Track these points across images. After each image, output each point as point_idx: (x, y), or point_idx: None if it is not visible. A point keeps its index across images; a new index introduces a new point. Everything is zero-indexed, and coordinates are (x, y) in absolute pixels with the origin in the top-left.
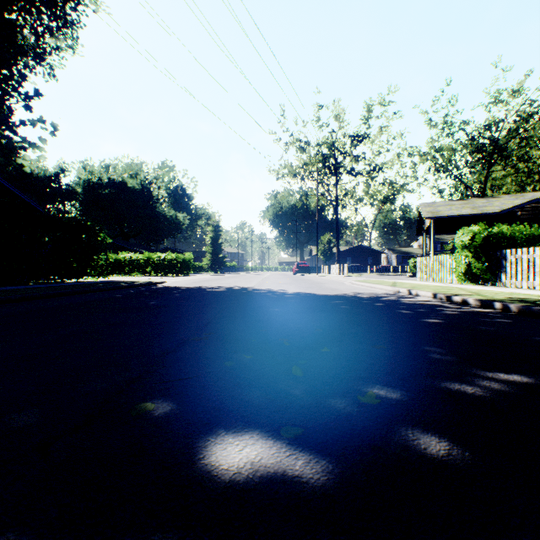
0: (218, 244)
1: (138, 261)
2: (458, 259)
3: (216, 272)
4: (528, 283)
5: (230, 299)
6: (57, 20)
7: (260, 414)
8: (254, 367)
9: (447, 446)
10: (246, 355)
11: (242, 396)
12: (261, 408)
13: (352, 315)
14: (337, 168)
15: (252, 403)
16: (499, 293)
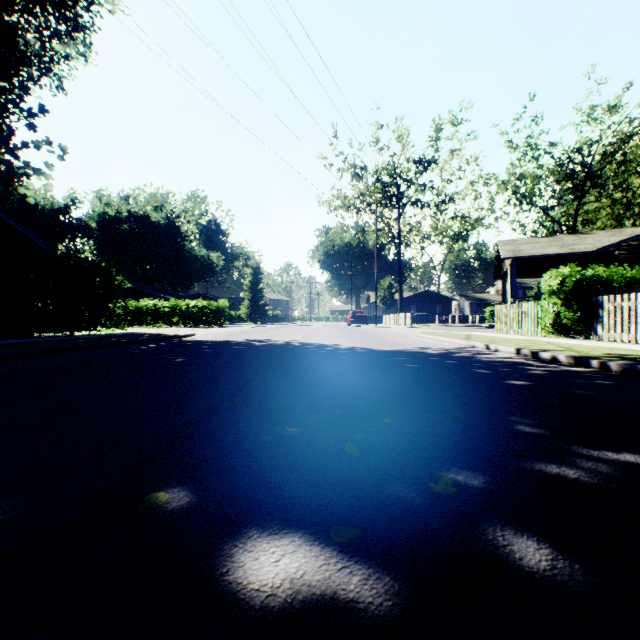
0: (259, 289)
1: (163, 310)
2: (545, 307)
3: (256, 323)
4: (629, 335)
5: (272, 355)
6: (67, 23)
7: (304, 509)
8: (298, 443)
9: (550, 555)
10: (289, 427)
11: (282, 484)
12: (306, 500)
13: (419, 376)
14: (399, 199)
15: (294, 493)
16: (596, 348)
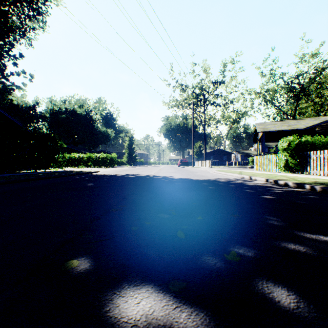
0: (132, 148)
1: (83, 159)
2: (280, 157)
3: (131, 165)
4: (324, 172)
5: (138, 182)
6: (33, 11)
7: (154, 270)
8: (151, 231)
9: (295, 299)
10: (147, 222)
11: (142, 255)
12: (155, 265)
13: (216, 193)
14: (204, 101)
15: (149, 260)
16: (307, 178)
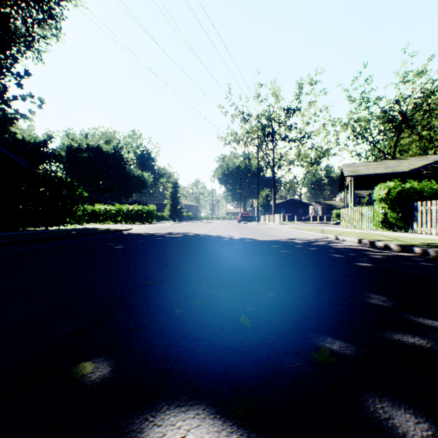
0: (177, 197)
1: (111, 212)
2: (376, 210)
3: (175, 221)
4: (436, 230)
5: (185, 244)
6: (44, 13)
7: (207, 378)
8: (203, 315)
9: (430, 431)
10: (196, 301)
11: (189, 353)
12: (209, 370)
13: (291, 259)
14: (273, 135)
15: (199, 362)
16: (415, 238)
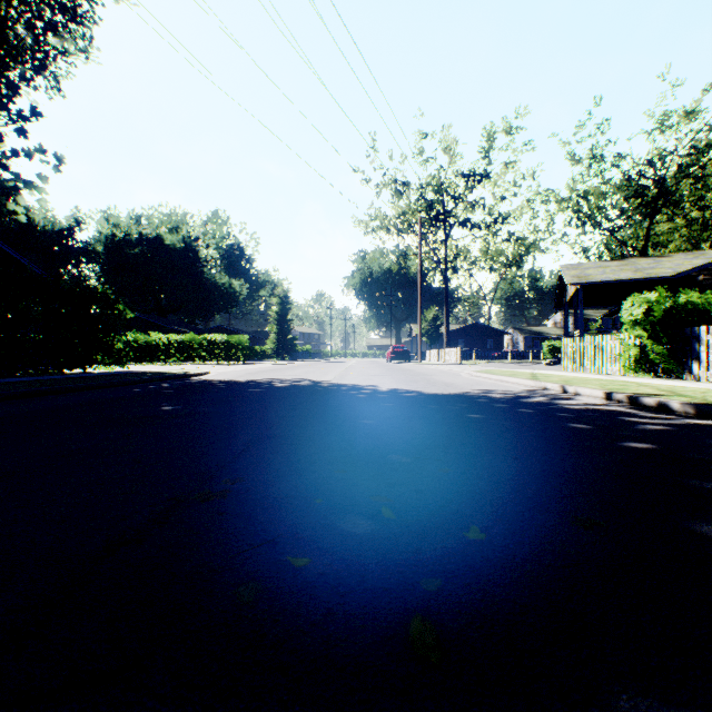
0: (287, 321)
1: (177, 345)
2: (626, 340)
3: (283, 359)
4: None
5: (294, 401)
6: (64, 13)
7: None
8: (308, 609)
9: None
10: (297, 555)
11: None
12: None
13: (495, 435)
14: (446, 218)
15: None
16: (707, 391)
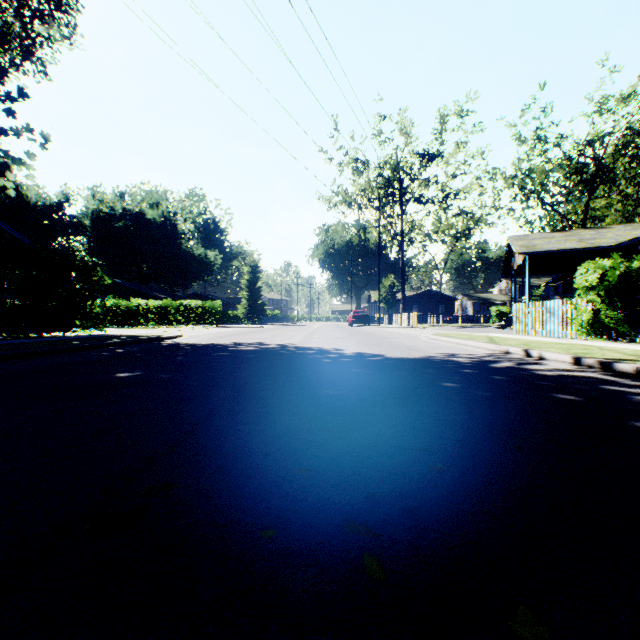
0: (257, 288)
1: (155, 310)
2: (580, 305)
3: (254, 323)
4: None
5: (257, 366)
6: (49, 2)
7: None
8: None
9: None
10: None
11: None
12: None
13: (479, 410)
14: (402, 194)
15: None
16: None
